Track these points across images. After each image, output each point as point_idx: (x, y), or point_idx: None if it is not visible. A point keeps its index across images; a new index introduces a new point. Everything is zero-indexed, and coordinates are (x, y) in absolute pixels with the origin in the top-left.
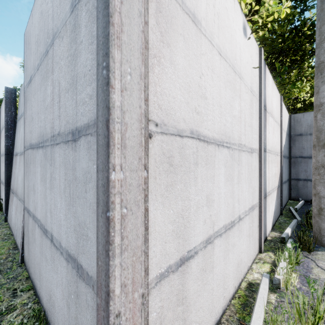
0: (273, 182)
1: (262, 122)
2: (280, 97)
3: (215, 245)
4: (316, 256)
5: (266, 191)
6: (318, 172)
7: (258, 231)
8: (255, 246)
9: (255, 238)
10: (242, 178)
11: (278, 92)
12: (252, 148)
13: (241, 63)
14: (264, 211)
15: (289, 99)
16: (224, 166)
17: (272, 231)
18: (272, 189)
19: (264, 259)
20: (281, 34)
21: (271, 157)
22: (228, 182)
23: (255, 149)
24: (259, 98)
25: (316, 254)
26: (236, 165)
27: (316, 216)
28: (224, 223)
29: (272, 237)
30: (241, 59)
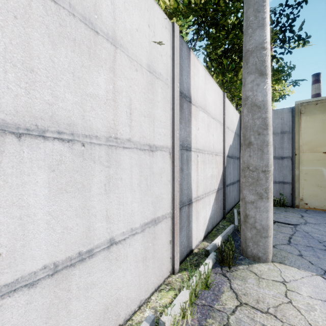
0: (208, 184)
1: (175, 114)
2: (222, 93)
3: (0, 309)
4: (235, 273)
5: (191, 197)
6: (244, 175)
7: (171, 248)
8: (161, 268)
9: (163, 258)
10: (121, 185)
11: (218, 87)
12: (154, 144)
13: (118, 26)
14: (187, 220)
15: (239, 99)
16: (49, 169)
17: (204, 241)
18: (207, 193)
19: (173, 283)
20: (228, 30)
21: (204, 157)
22: (68, 194)
23: (161, 146)
24: (172, 84)
25: (237, 269)
26: (101, 167)
27: (242, 224)
28: (47, 261)
29: (200, 249)
30: (118, 19)
